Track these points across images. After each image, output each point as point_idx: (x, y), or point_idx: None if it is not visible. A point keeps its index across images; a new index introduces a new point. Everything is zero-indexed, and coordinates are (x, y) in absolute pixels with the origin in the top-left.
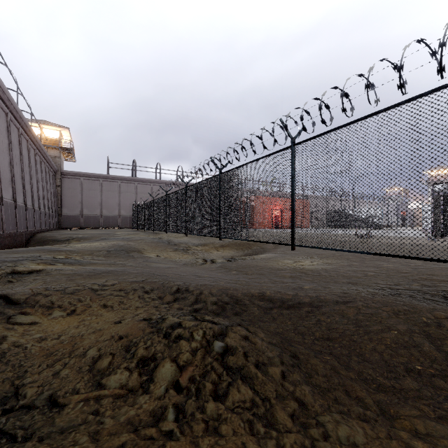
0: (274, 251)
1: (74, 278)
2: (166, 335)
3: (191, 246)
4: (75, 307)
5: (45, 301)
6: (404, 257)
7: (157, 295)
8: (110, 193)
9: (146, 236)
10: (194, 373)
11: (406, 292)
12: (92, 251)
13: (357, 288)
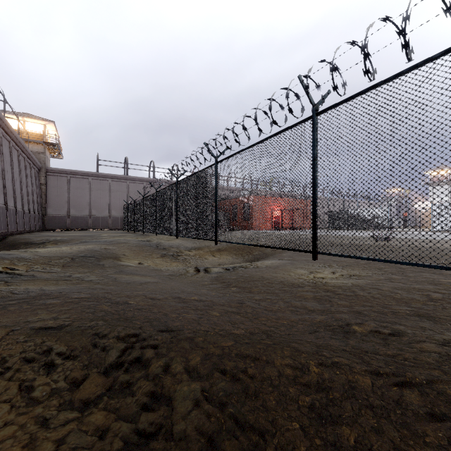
0: (280, 256)
1: None
2: None
3: (183, 249)
4: None
5: None
6: None
7: (69, 376)
8: (99, 192)
9: (134, 238)
10: None
11: None
12: (50, 259)
13: None
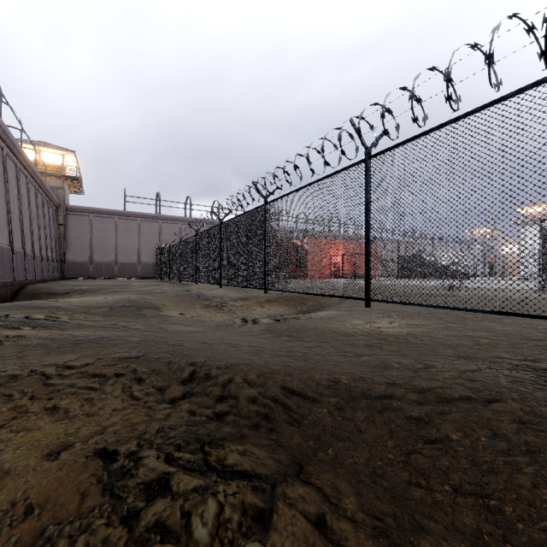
0: (337, 307)
1: (28, 354)
2: (127, 518)
3: (228, 300)
4: None
5: None
6: None
7: (156, 386)
8: (127, 234)
9: (170, 288)
10: None
11: None
12: (88, 308)
13: (479, 367)
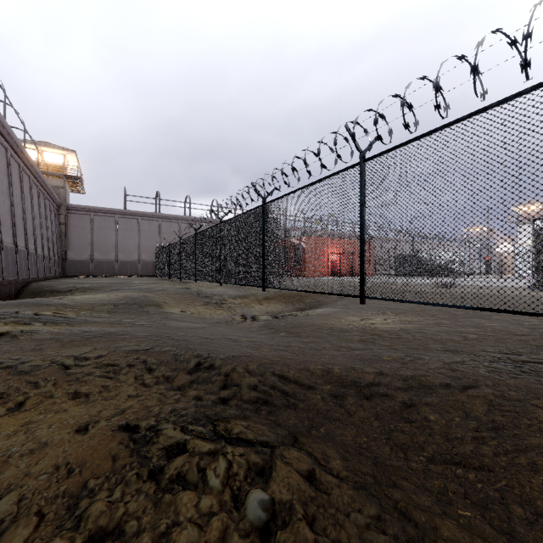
0: (333, 305)
1: (45, 347)
2: (154, 473)
3: (227, 298)
4: (24, 399)
5: None
6: (530, 315)
7: (165, 375)
8: (127, 233)
9: (171, 285)
10: None
11: None
12: (93, 305)
13: (463, 359)
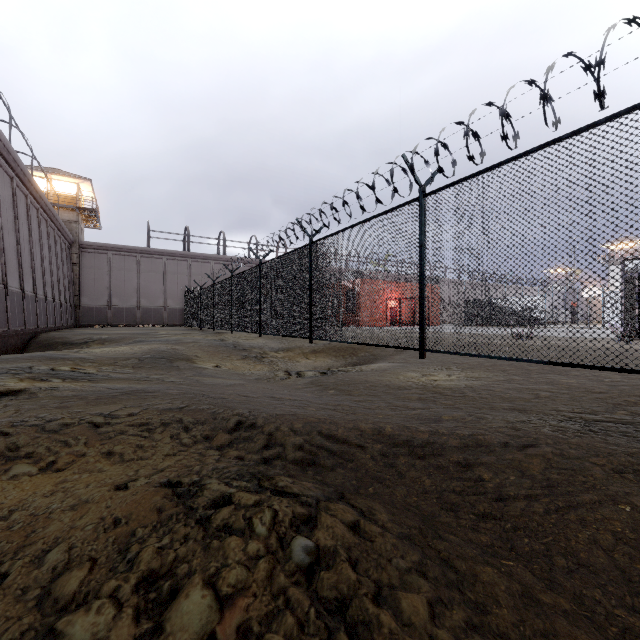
0: (391, 359)
1: (70, 405)
2: (201, 523)
3: (268, 351)
4: (55, 458)
5: (5, 446)
6: (605, 369)
7: (203, 434)
8: (151, 275)
9: (202, 337)
10: (248, 615)
11: (614, 426)
12: (115, 360)
13: (530, 418)
